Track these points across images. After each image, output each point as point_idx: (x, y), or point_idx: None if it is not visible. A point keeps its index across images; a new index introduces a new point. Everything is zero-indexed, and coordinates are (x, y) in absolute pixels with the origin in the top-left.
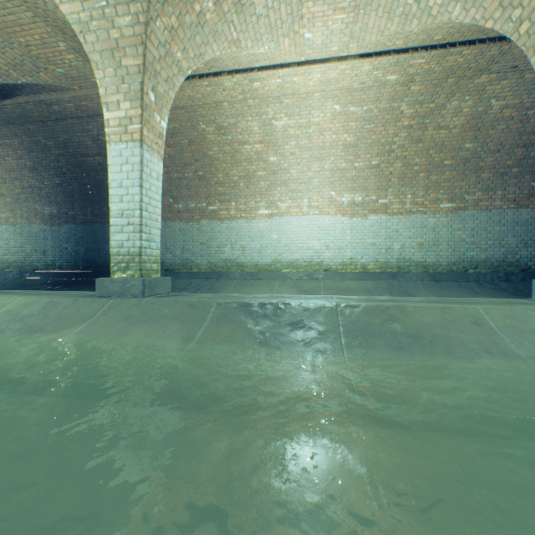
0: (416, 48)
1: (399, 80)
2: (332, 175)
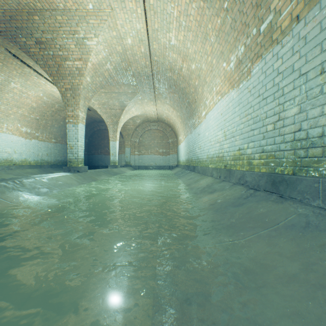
0: None
1: None
2: (21, 116)
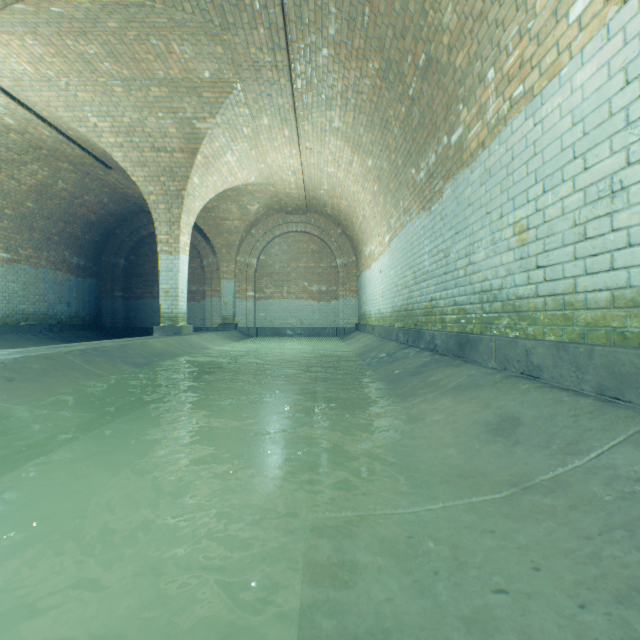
0: (52, 124)
1: (13, 126)
2: None
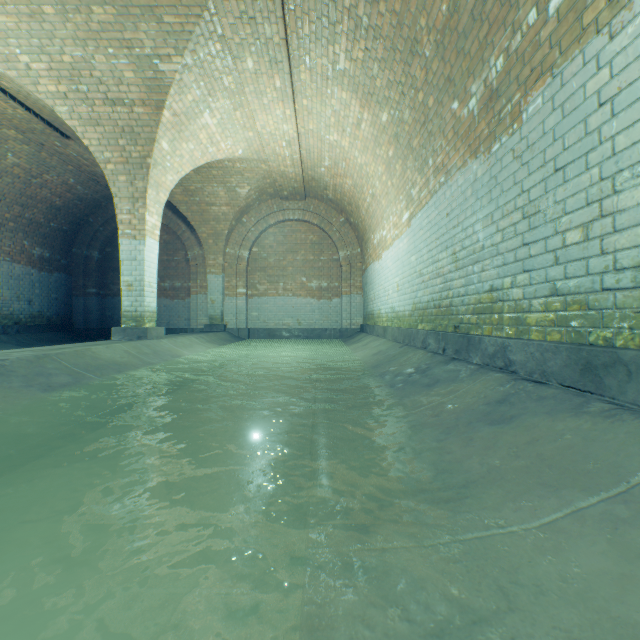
0: None
1: None
2: None
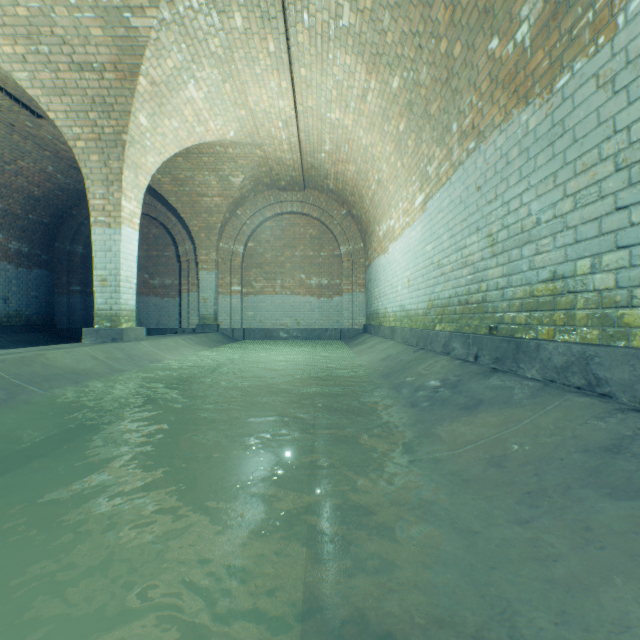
0: None
1: None
2: None
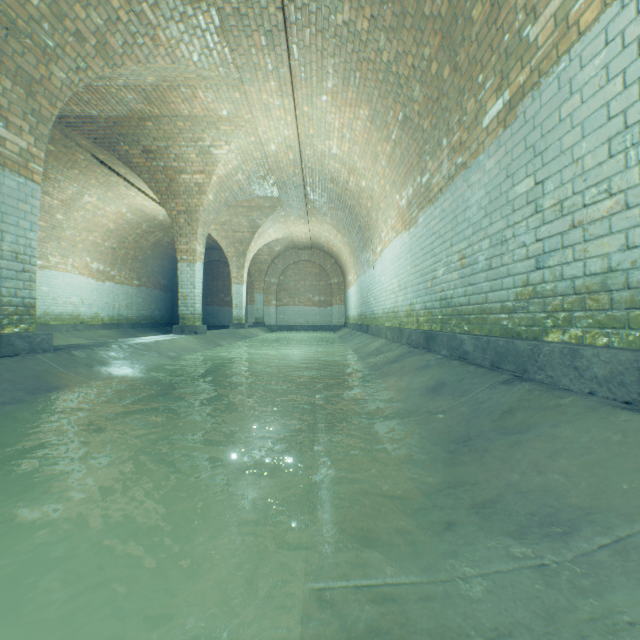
0: None
1: (161, 219)
2: (92, 245)
